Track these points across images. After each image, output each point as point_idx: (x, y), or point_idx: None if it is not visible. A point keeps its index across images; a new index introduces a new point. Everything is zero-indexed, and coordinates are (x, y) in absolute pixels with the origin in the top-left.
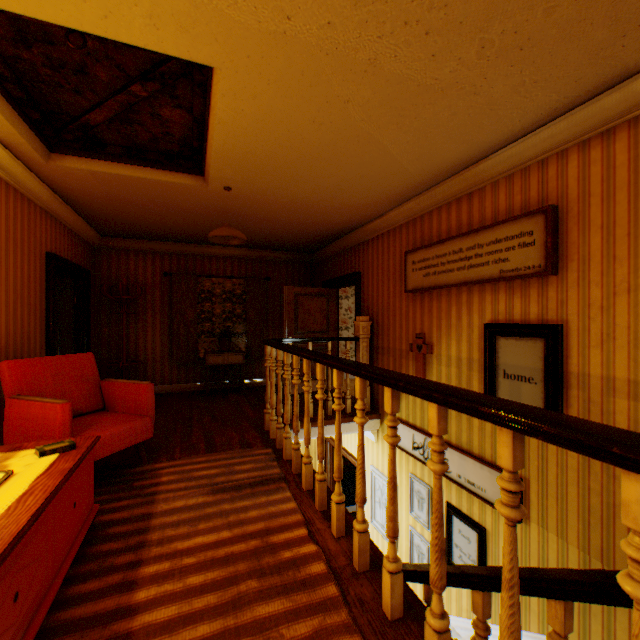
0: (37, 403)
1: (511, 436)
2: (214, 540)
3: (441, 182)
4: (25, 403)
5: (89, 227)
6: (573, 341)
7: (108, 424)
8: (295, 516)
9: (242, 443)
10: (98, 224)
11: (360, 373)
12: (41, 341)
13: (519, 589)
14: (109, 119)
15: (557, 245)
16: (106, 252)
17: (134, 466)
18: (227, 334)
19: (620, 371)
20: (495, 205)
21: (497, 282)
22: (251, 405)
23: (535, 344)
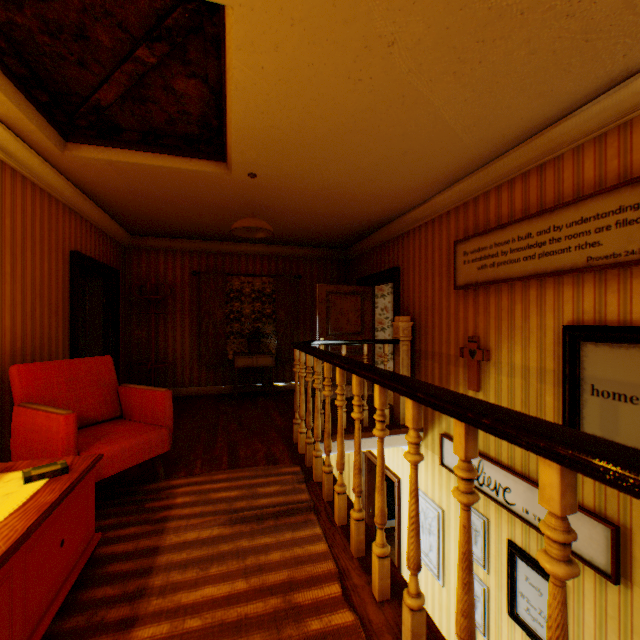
0: (42, 413)
1: None
2: (225, 593)
3: (502, 155)
4: (31, 412)
5: (117, 226)
6: None
7: (120, 436)
8: (326, 564)
9: (268, 458)
10: (126, 222)
11: (413, 394)
12: (64, 342)
13: None
14: (119, 97)
15: None
16: (136, 252)
17: (149, 482)
18: (256, 335)
19: None
20: (578, 176)
21: (581, 273)
22: (280, 412)
23: None
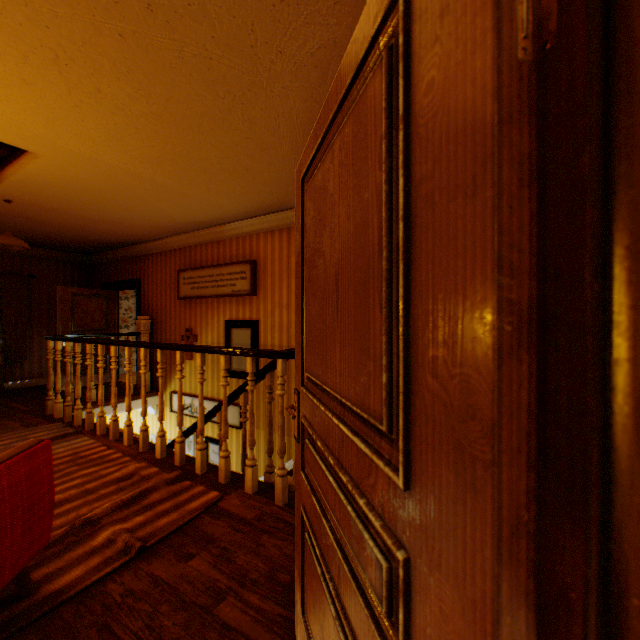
0: None
1: (201, 355)
2: None
3: (203, 229)
4: None
5: None
6: (263, 329)
7: None
8: (97, 444)
9: (27, 425)
10: None
11: (145, 346)
12: None
13: (211, 416)
14: None
15: (257, 280)
16: None
17: None
18: None
19: (277, 341)
20: (232, 252)
21: (232, 297)
22: (21, 402)
23: (248, 331)
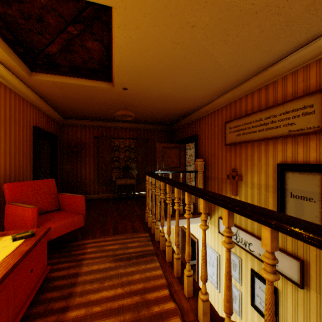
0: (20, 207)
1: None
2: (112, 295)
3: (248, 80)
4: (14, 207)
5: (57, 113)
6: None
7: (59, 218)
8: (161, 280)
9: (132, 229)
10: (61, 112)
11: (204, 196)
12: (30, 172)
13: None
14: (59, 50)
15: None
16: (66, 126)
17: (74, 241)
18: (126, 168)
19: None
20: (284, 90)
21: (286, 138)
22: (138, 206)
23: (314, 177)
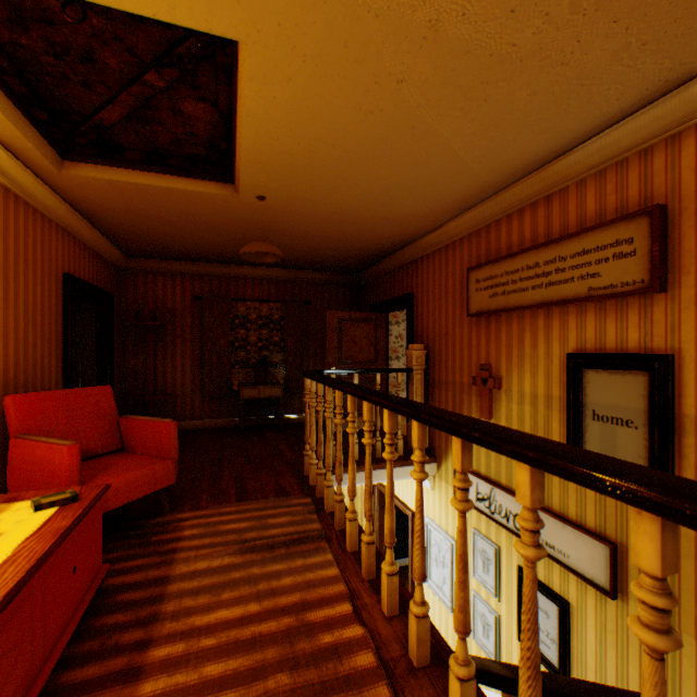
0: (42, 444)
1: (659, 525)
2: (239, 615)
3: (512, 184)
4: (30, 444)
5: (112, 246)
6: (689, 375)
7: (124, 468)
8: (337, 586)
9: (277, 490)
10: (122, 243)
11: (418, 416)
12: (57, 372)
13: None
14: (124, 117)
15: (666, 255)
16: (132, 274)
17: (154, 516)
18: (263, 364)
19: None
20: (581, 208)
21: (584, 302)
22: (289, 445)
23: (635, 379)
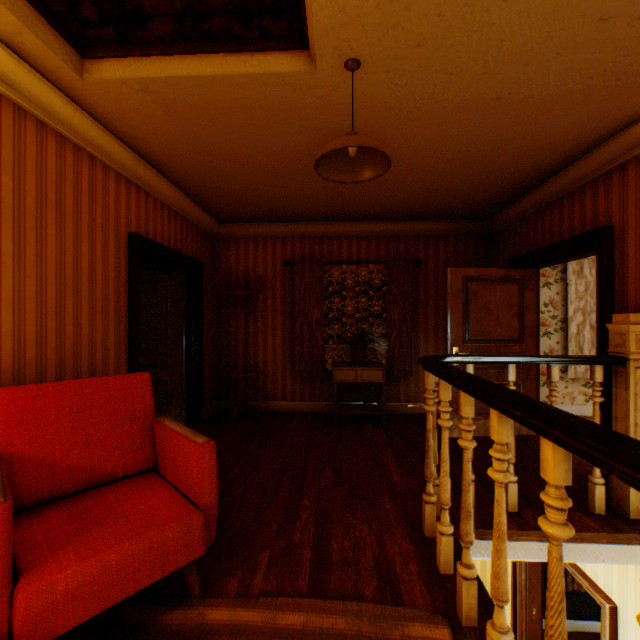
0: None
1: None
2: None
3: None
4: None
5: (198, 209)
6: None
7: (116, 528)
8: None
9: (379, 573)
10: (207, 204)
11: None
12: (117, 349)
13: None
14: None
15: None
16: (224, 242)
17: (174, 601)
18: (360, 340)
19: None
20: None
21: None
22: (394, 454)
23: None
